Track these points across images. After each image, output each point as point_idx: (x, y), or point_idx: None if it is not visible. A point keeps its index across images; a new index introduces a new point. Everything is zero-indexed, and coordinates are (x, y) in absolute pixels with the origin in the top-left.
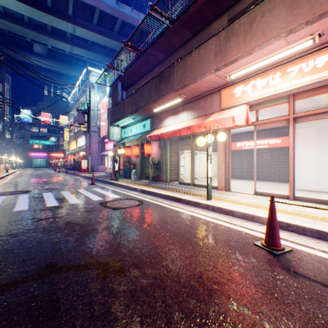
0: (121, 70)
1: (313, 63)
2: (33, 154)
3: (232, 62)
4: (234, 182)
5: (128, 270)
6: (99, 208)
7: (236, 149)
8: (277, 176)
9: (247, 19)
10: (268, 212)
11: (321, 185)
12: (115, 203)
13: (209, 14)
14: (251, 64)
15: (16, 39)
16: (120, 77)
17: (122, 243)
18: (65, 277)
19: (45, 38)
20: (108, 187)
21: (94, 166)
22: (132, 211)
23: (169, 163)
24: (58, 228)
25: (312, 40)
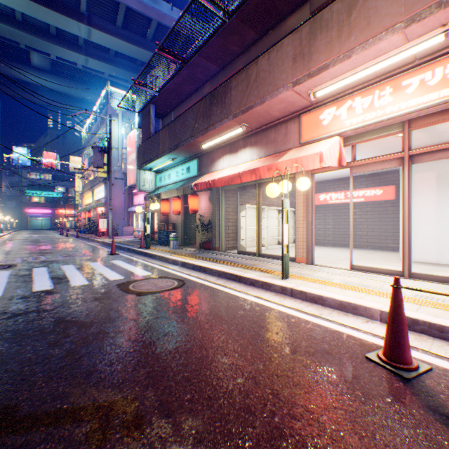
0: (154, 89)
1: (443, 71)
2: (30, 211)
3: (320, 70)
4: (317, 250)
5: (149, 423)
6: (115, 294)
7: (319, 204)
8: (377, 241)
9: (343, 4)
10: (391, 305)
11: (443, 255)
12: (141, 284)
13: (283, 4)
14: (348, 74)
15: (5, 46)
16: (153, 99)
17: (145, 360)
18: (23, 444)
19: (47, 45)
20: (135, 258)
21: (117, 228)
22: (167, 298)
23: (224, 224)
24: (40, 331)
25: (445, 34)
